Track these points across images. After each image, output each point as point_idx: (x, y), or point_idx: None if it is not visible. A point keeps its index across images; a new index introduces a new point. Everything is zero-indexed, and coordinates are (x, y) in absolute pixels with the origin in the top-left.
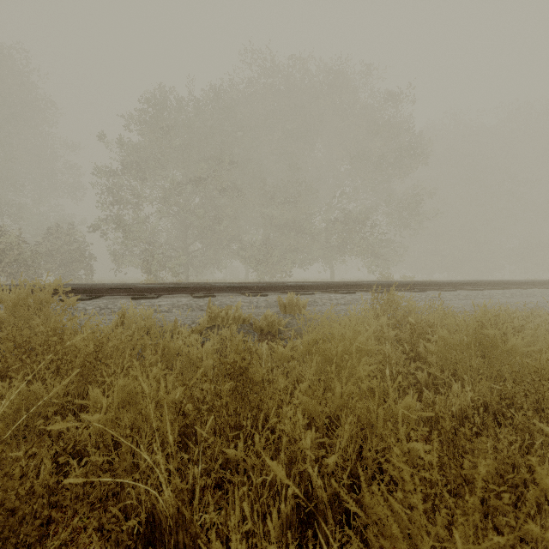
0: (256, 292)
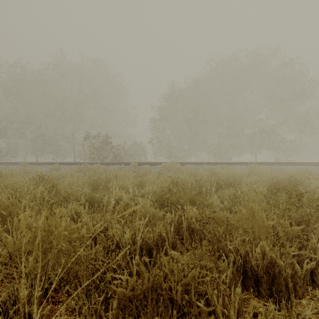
0: (214, 164)
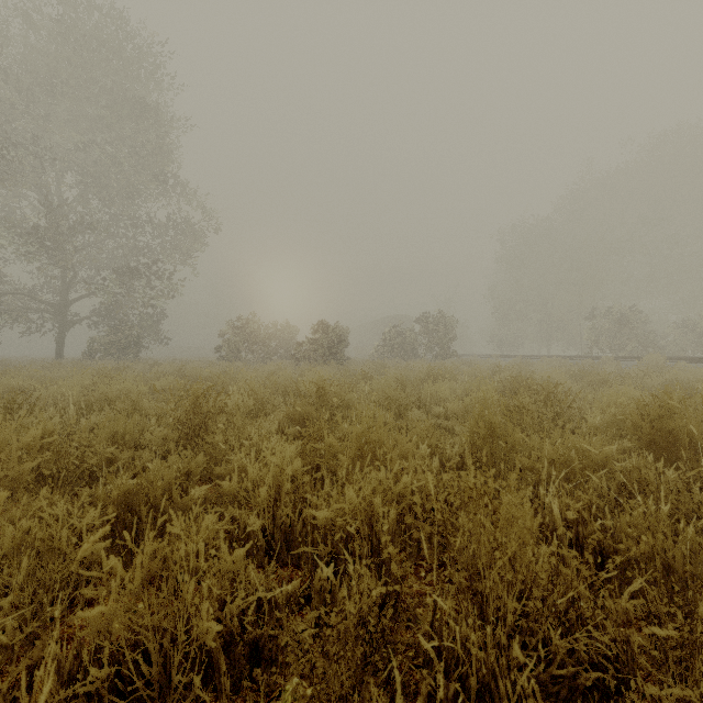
0: None
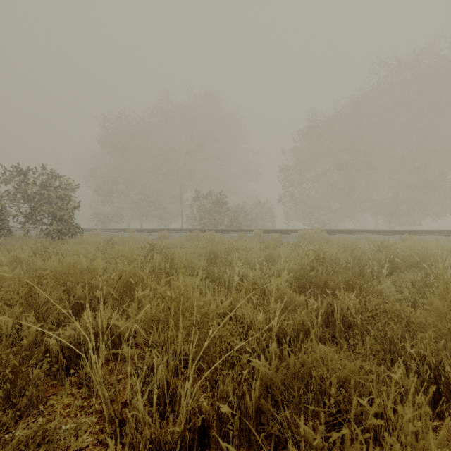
0: (387, 234)
